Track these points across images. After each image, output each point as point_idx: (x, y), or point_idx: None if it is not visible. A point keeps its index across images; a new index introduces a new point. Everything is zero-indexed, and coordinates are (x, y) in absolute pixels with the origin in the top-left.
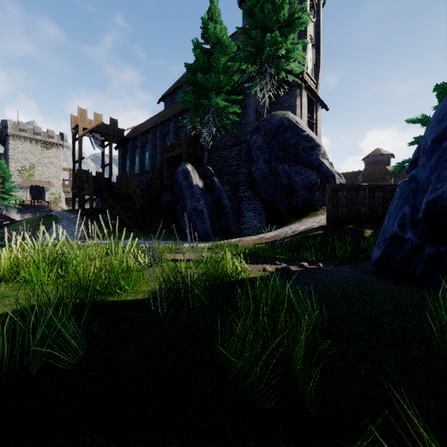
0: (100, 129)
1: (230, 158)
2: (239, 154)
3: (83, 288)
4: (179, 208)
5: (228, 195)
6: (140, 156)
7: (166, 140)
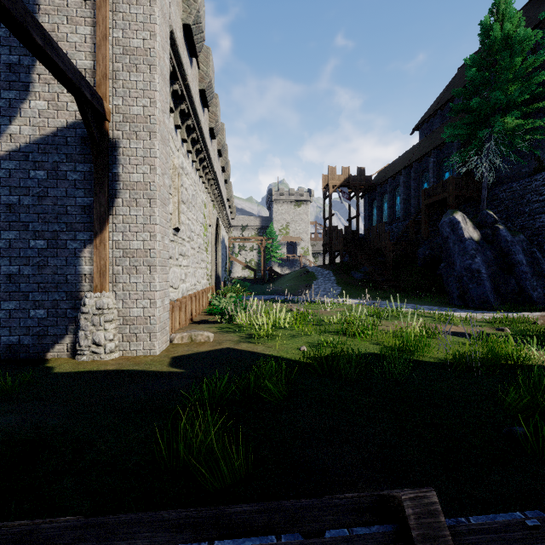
0: (347, 182)
1: (528, 191)
2: (544, 184)
3: (387, 347)
4: (444, 266)
5: (522, 247)
6: (389, 203)
7: (423, 179)
